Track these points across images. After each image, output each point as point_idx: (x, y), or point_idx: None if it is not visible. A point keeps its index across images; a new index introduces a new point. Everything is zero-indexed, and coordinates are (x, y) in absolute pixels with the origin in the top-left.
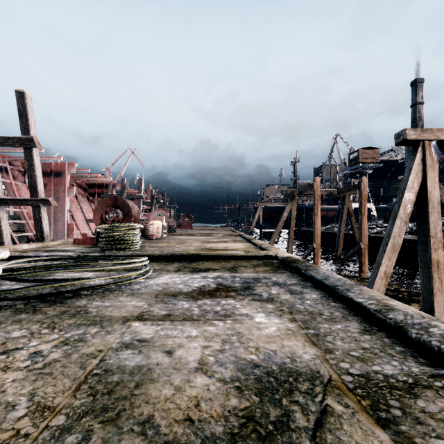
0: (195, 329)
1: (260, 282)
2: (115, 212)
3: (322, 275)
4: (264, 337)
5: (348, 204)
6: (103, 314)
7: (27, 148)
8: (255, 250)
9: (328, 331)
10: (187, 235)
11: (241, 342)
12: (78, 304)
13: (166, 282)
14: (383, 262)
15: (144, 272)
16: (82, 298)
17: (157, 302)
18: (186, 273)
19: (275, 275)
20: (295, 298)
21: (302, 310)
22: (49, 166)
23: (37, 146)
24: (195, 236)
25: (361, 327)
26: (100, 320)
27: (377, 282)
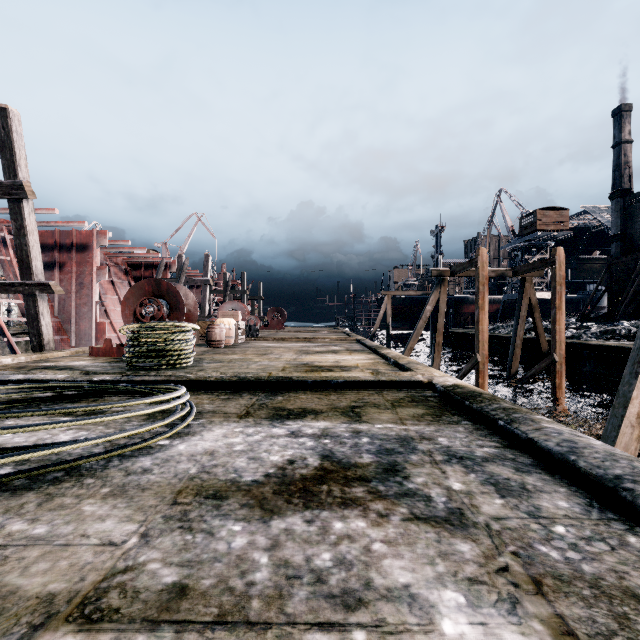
0: None
1: (415, 449)
2: (156, 304)
3: (558, 438)
4: None
5: (530, 291)
6: None
7: (14, 201)
8: (387, 367)
9: None
10: (276, 340)
11: None
12: None
13: (212, 449)
14: (634, 396)
15: (178, 418)
16: None
17: (169, 525)
18: (261, 422)
19: (441, 430)
20: (520, 513)
21: (564, 572)
22: (69, 236)
23: (30, 197)
24: (287, 343)
25: None
26: None
27: (624, 434)
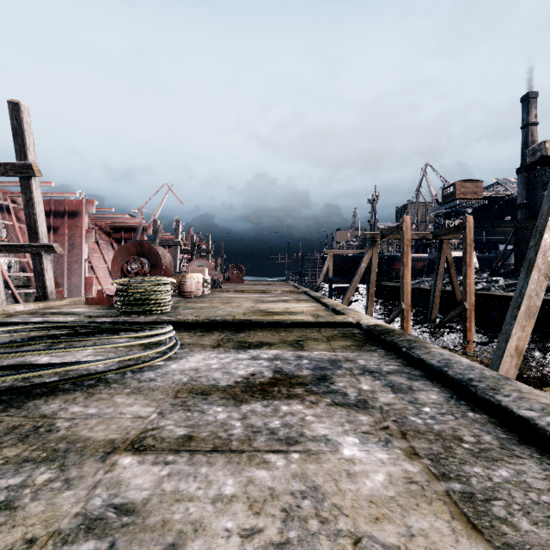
0: (232, 475)
1: (340, 367)
2: (140, 262)
3: (439, 357)
4: (367, 503)
5: (447, 251)
6: (75, 435)
7: (24, 178)
8: (327, 313)
9: (488, 486)
10: (236, 292)
11: (321, 517)
12: (44, 411)
13: (196, 367)
14: (513, 333)
15: (168, 348)
16: (56, 398)
17: (175, 408)
18: (229, 351)
19: (361, 355)
20: (404, 401)
21: (422, 429)
22: (62, 205)
23: (37, 175)
24: (246, 294)
25: (549, 476)
26: (66, 448)
27: (505, 362)
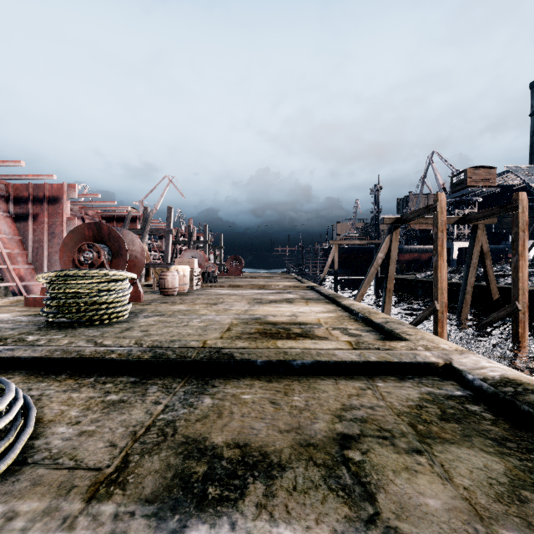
0: None
1: None
2: (95, 250)
3: None
4: None
5: (482, 239)
6: None
7: None
8: (357, 326)
9: None
10: (231, 287)
11: None
12: None
13: None
14: None
15: None
16: None
17: None
18: (124, 533)
19: None
20: None
21: None
22: (42, 190)
23: None
24: (242, 289)
25: None
26: None
27: None
